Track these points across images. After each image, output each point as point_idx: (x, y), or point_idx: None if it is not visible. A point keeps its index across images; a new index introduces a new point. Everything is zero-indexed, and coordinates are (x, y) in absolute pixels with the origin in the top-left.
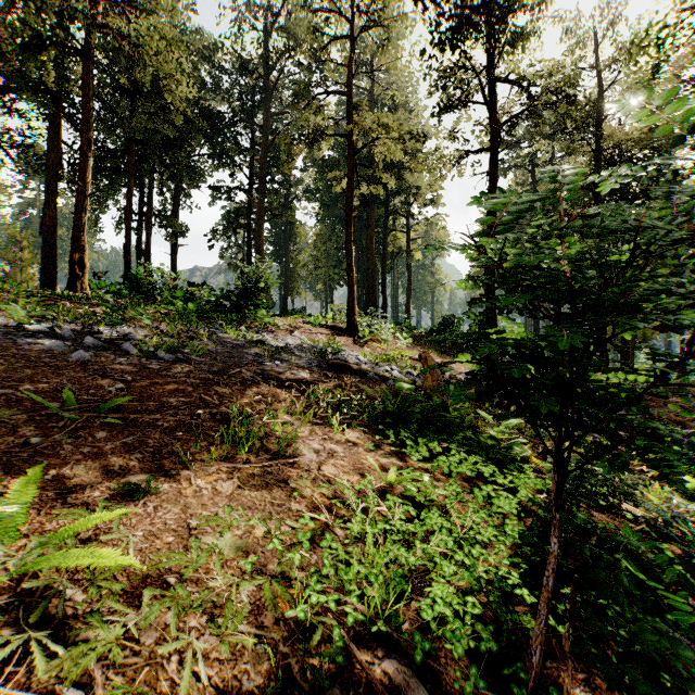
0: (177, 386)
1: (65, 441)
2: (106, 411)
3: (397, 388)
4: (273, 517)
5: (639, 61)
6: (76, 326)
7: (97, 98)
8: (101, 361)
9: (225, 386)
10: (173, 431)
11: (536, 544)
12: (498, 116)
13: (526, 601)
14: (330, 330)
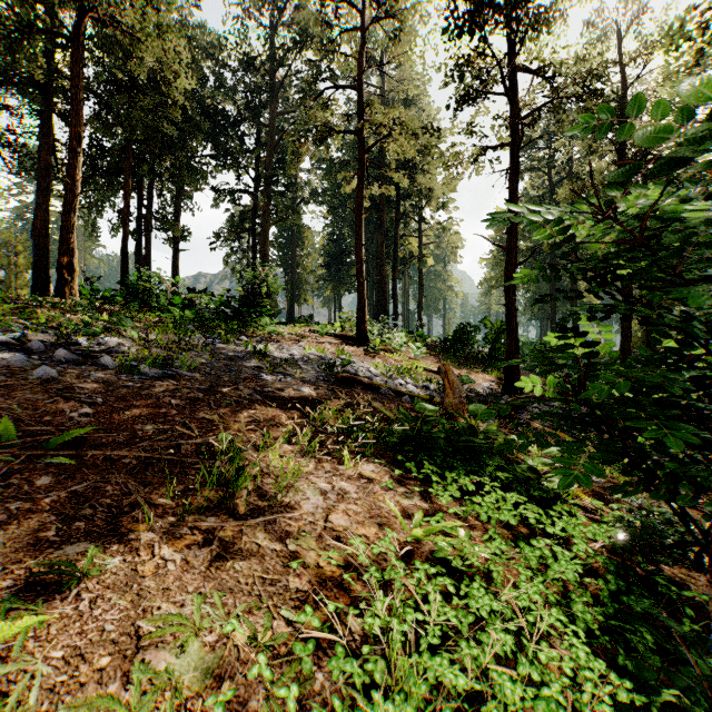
0: (158, 408)
1: None
2: (60, 445)
3: (418, 409)
4: (262, 604)
5: (678, 44)
6: (51, 336)
7: (92, 94)
8: (71, 378)
9: (217, 407)
10: (142, 472)
11: (614, 629)
12: (519, 110)
13: None
14: (339, 339)
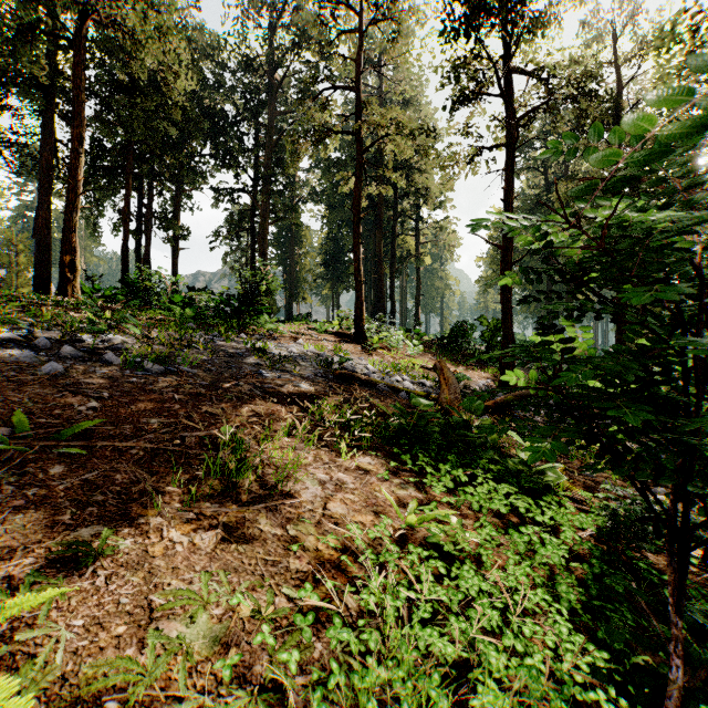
0: (162, 403)
1: (8, 480)
2: (70, 436)
3: (414, 404)
4: (265, 583)
5: (669, 47)
6: (56, 333)
7: (93, 94)
8: (77, 373)
9: (218, 402)
10: (149, 462)
11: (597, 609)
12: (515, 111)
13: (599, 702)
14: (337, 337)
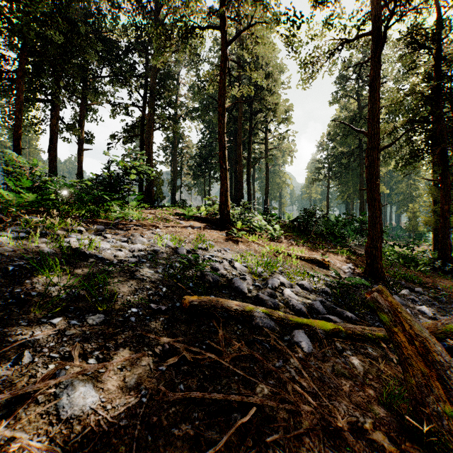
0: None
1: None
2: None
3: None
4: None
5: None
6: None
7: None
8: None
9: None
10: None
11: None
12: None
13: None
14: (203, 222)
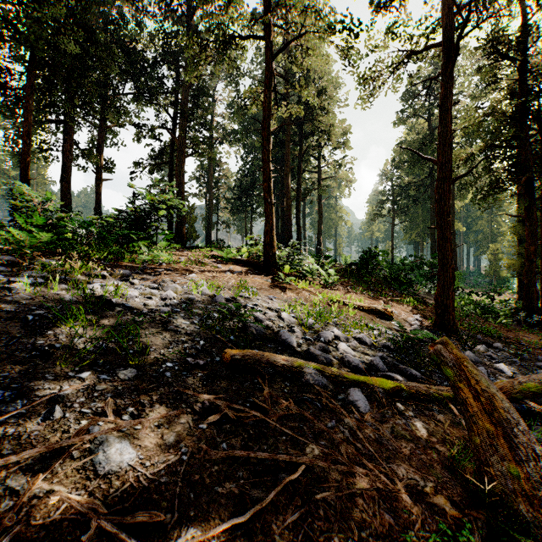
0: None
1: None
2: None
3: None
4: None
5: None
6: None
7: None
8: None
9: None
10: None
11: None
12: None
13: None
14: (244, 266)
